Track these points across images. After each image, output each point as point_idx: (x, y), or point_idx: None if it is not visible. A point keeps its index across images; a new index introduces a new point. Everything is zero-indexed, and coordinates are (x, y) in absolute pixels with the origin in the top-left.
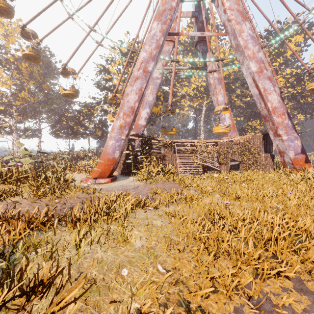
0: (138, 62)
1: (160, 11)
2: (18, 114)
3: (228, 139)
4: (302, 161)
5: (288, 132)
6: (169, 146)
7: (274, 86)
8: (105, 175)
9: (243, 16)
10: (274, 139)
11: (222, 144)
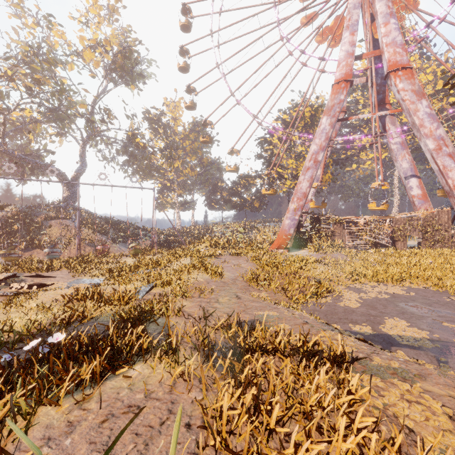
0: (309, 154)
1: (329, 107)
2: (179, 188)
3: (406, 214)
4: None
5: None
6: (338, 223)
7: None
8: (283, 247)
9: (419, 95)
10: None
11: (397, 220)
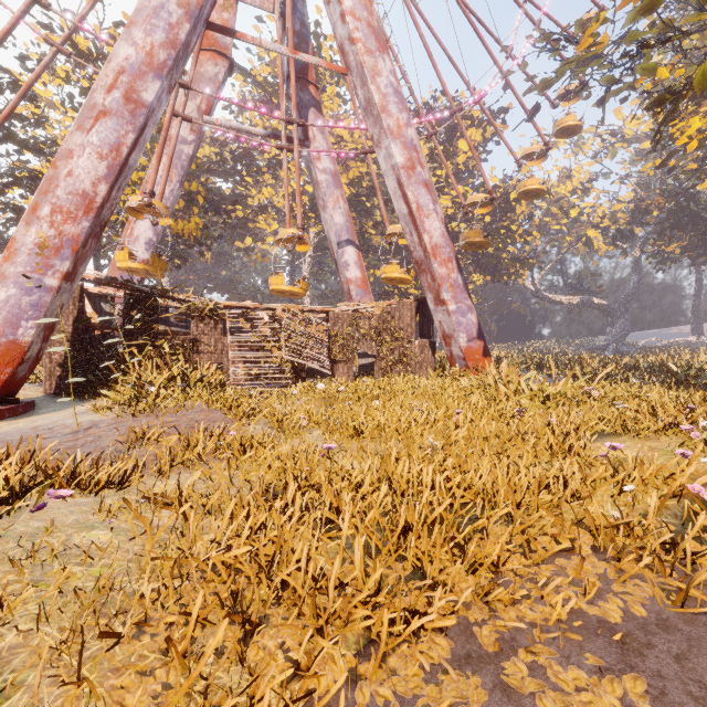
0: (109, 67)
1: None
2: None
3: (351, 306)
4: (480, 353)
5: (458, 297)
6: (209, 318)
7: (435, 203)
8: None
9: (380, 41)
10: (434, 309)
11: (338, 317)
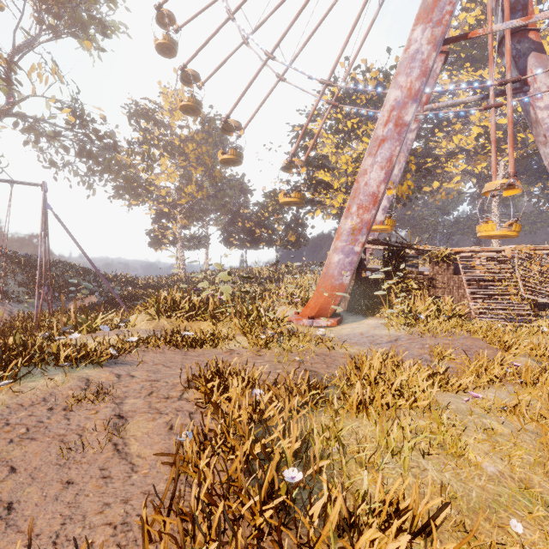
0: (384, 110)
1: (428, 4)
2: (183, 216)
3: None
4: None
5: None
6: (442, 262)
7: None
8: (327, 314)
9: None
10: None
11: None
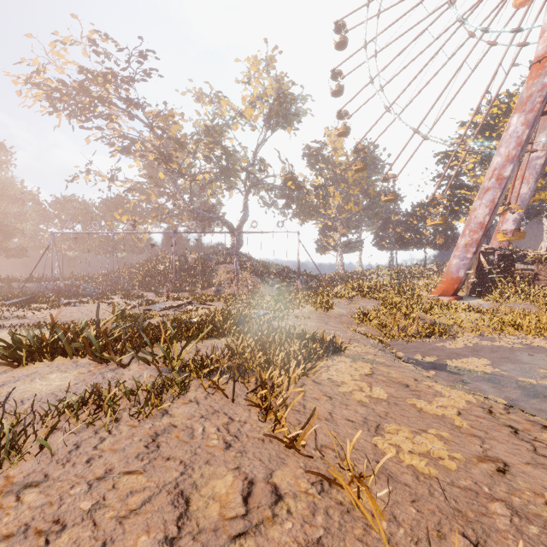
0: (489, 170)
1: (523, 99)
2: (342, 227)
3: None
4: None
5: None
6: (545, 262)
7: None
8: (448, 294)
9: None
10: None
11: None
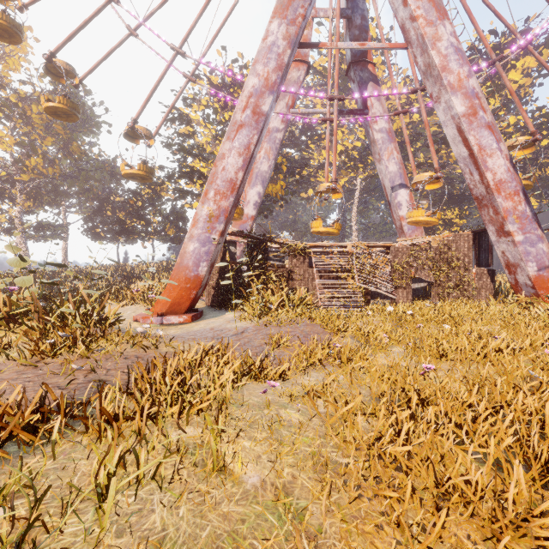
0: (243, 95)
1: (284, 0)
2: (25, 197)
3: (409, 240)
4: None
5: (526, 228)
6: (299, 255)
7: (498, 141)
8: (181, 309)
9: (440, 10)
10: (496, 240)
11: (398, 250)
